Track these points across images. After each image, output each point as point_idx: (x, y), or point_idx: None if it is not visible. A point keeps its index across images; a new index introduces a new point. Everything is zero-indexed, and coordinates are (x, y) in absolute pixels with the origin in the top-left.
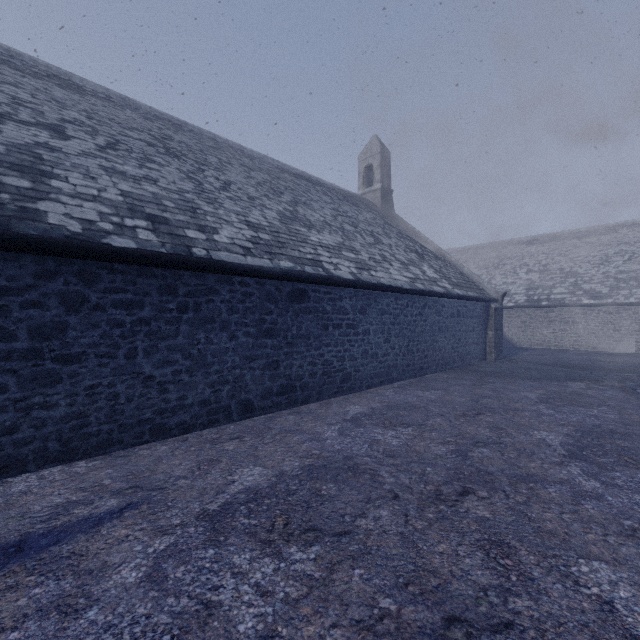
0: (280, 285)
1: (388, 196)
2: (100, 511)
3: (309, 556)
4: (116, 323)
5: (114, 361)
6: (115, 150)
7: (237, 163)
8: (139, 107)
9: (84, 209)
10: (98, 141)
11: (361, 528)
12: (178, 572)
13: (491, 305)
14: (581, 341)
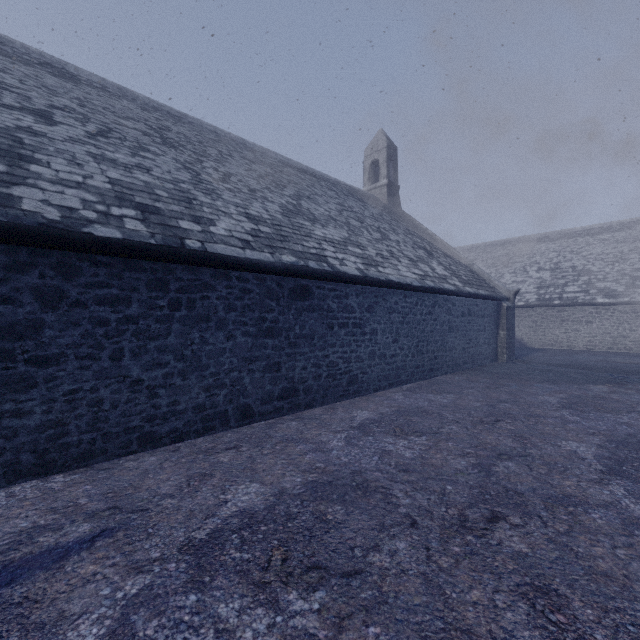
0: (282, 281)
1: (394, 192)
2: (69, 539)
3: (312, 606)
4: (99, 321)
5: (97, 363)
6: (106, 138)
7: (238, 156)
8: (136, 98)
9: (65, 196)
10: (88, 128)
11: (374, 566)
12: (149, 628)
13: (503, 304)
14: (595, 341)
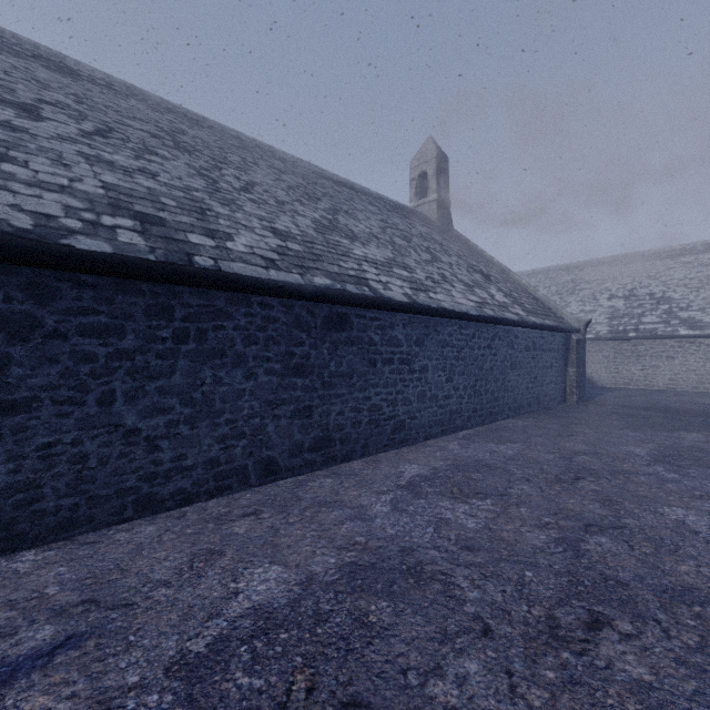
0: (314, 308)
1: (445, 208)
2: (20, 652)
3: None
4: (84, 357)
5: (81, 409)
6: (105, 137)
7: (265, 164)
8: (147, 97)
9: (43, 201)
10: (84, 126)
11: (437, 703)
12: None
13: (572, 336)
14: (678, 380)
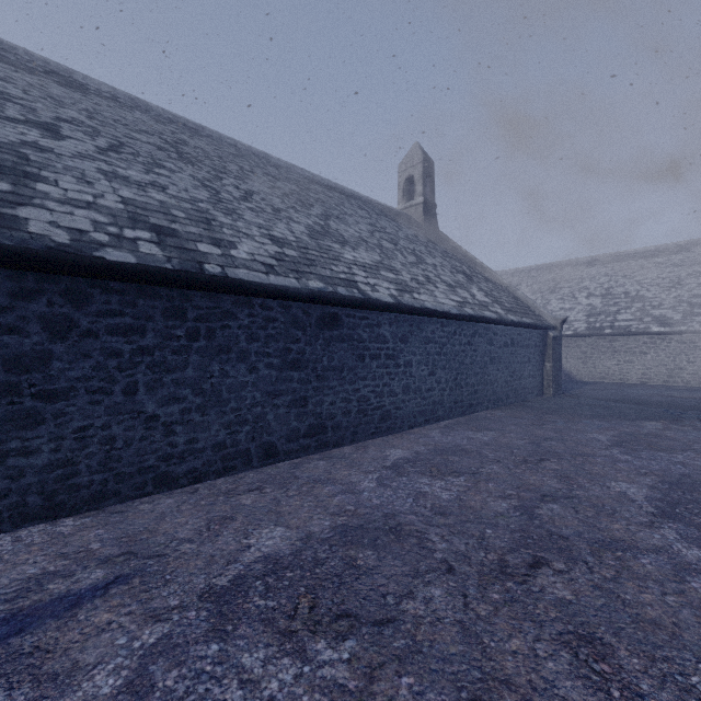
0: (308, 309)
1: (431, 211)
2: (81, 586)
3: (341, 656)
4: (112, 352)
5: (109, 398)
6: (118, 153)
7: (261, 172)
8: (150, 109)
9: (75, 217)
10: (98, 143)
11: (408, 614)
12: (169, 679)
13: (549, 333)
14: (650, 374)
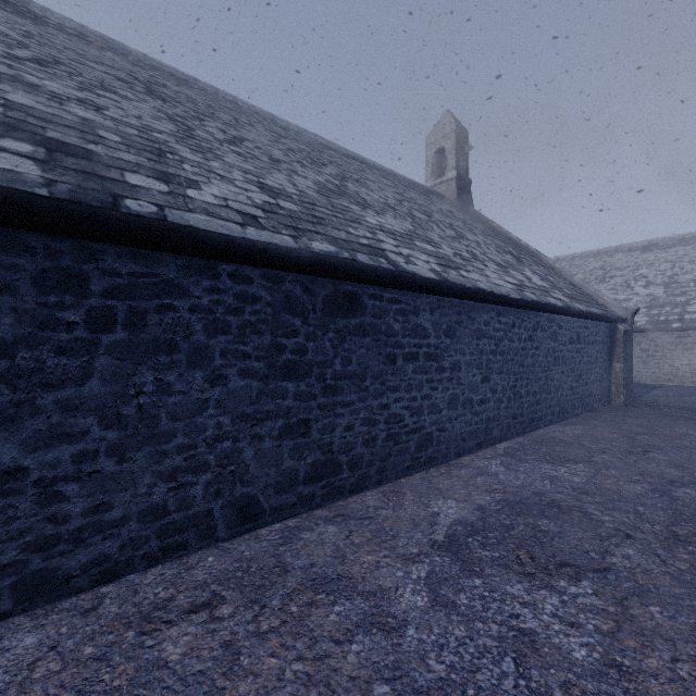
0: (312, 284)
1: (465, 187)
2: None
3: None
4: None
5: None
6: (43, 66)
7: (262, 127)
8: (128, 52)
9: None
10: (16, 52)
11: None
12: None
13: (618, 327)
14: None
